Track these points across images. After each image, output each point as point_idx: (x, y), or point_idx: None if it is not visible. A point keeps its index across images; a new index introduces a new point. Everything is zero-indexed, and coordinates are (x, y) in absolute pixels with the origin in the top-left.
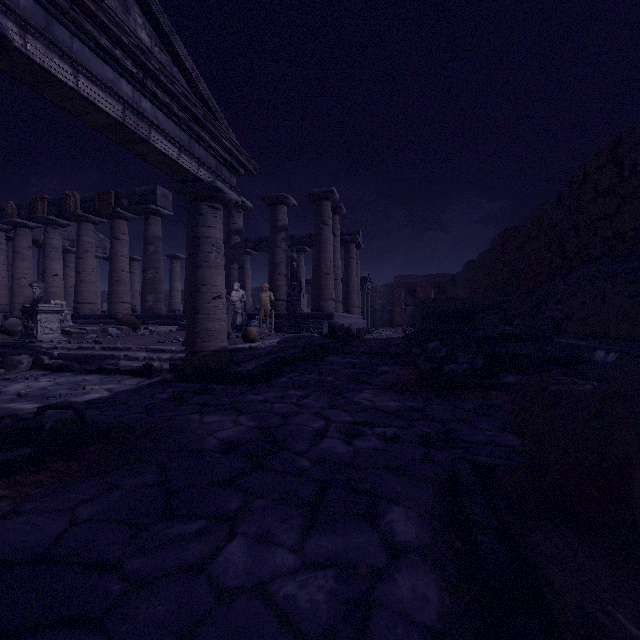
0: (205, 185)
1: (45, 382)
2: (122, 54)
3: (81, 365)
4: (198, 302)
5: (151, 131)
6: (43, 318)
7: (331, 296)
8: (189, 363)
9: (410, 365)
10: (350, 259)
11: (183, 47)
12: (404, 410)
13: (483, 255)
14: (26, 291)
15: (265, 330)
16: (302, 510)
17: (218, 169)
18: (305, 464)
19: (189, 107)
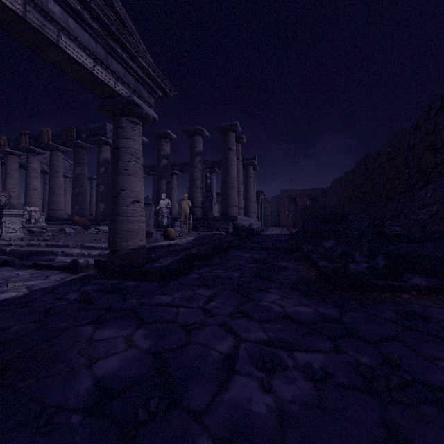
0: (123, 99)
1: None
2: None
3: (22, 260)
4: (118, 206)
5: (60, 35)
6: (7, 220)
7: (235, 204)
8: (110, 260)
9: (305, 260)
10: (249, 177)
11: None
12: (320, 320)
13: (348, 173)
14: (14, 201)
15: (185, 229)
16: None
17: (137, 88)
18: None
19: (101, 17)
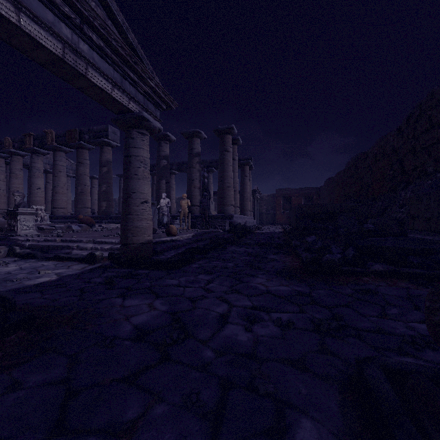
0: (134, 115)
1: (12, 267)
2: (60, 1)
3: (43, 253)
4: (129, 206)
5: (88, 68)
6: (22, 218)
7: (231, 203)
8: (123, 252)
9: (292, 254)
10: (245, 177)
11: (115, 3)
12: (294, 295)
13: (340, 173)
14: None
15: (184, 227)
16: (203, 422)
17: (145, 104)
18: (209, 355)
19: (119, 51)
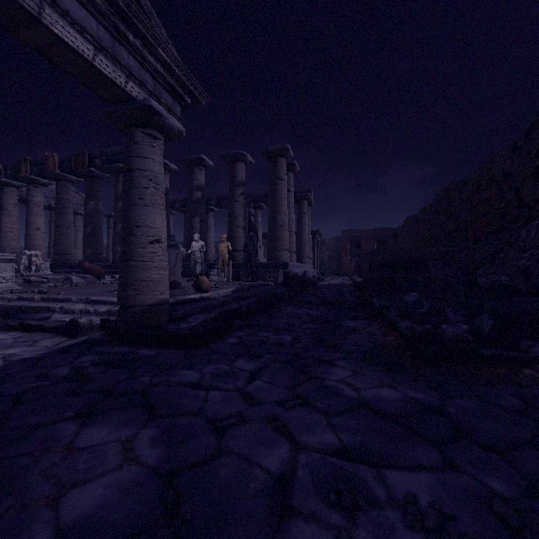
0: (137, 104)
1: None
2: None
3: (6, 319)
4: (131, 247)
5: (44, 6)
6: None
7: (286, 247)
8: (121, 319)
9: (378, 319)
10: (302, 214)
11: None
12: (414, 412)
13: (425, 209)
14: (12, 243)
15: (223, 279)
16: None
17: (156, 90)
18: None
19: None
